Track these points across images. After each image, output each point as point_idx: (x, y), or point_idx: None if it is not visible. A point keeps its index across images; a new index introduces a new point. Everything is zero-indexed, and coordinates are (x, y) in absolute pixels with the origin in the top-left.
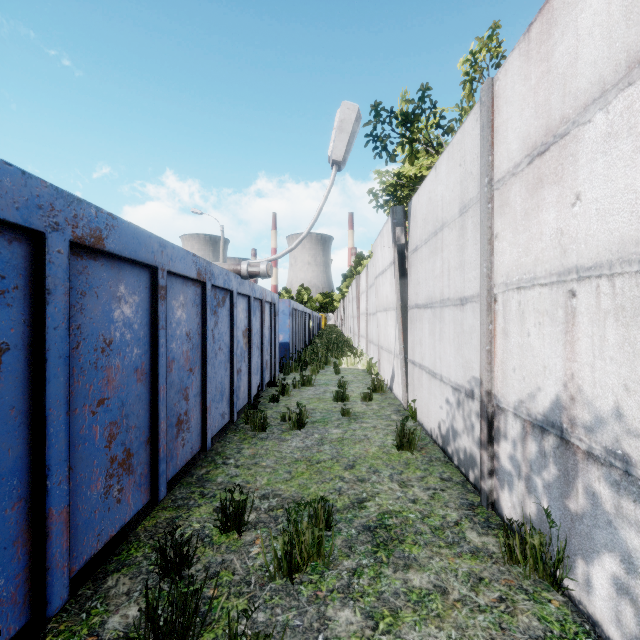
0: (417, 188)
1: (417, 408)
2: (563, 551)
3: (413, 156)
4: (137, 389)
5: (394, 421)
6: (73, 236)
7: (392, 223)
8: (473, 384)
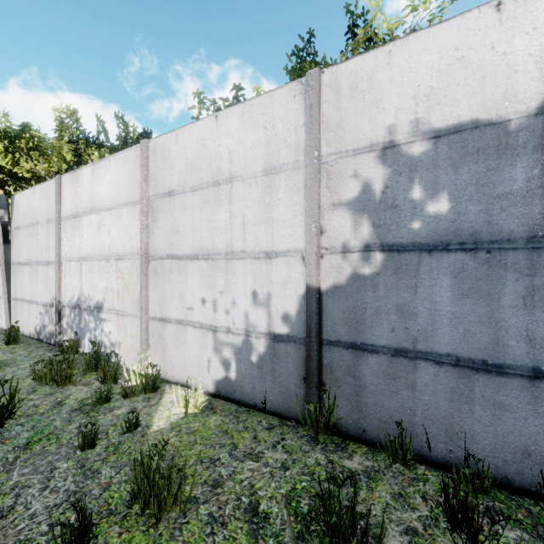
0: (19, 184)
1: (20, 326)
2: (79, 341)
3: (15, 162)
4: None
5: (0, 337)
6: None
7: None
8: (53, 300)
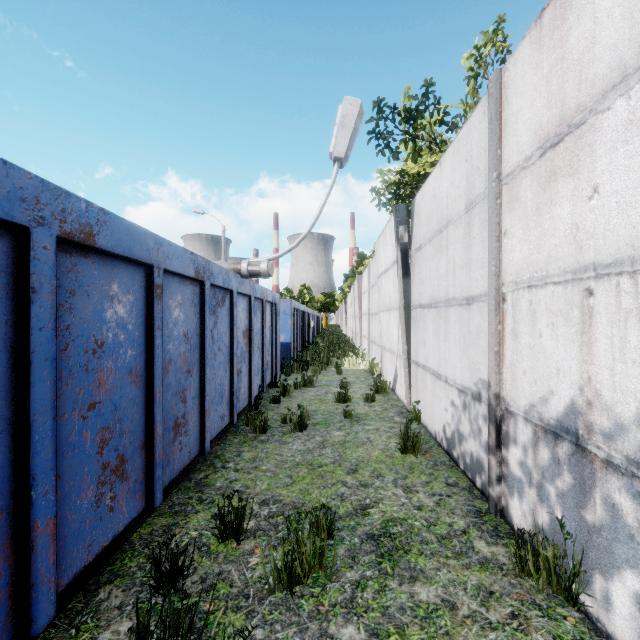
0: (420, 186)
1: (421, 410)
2: (579, 565)
3: (416, 153)
4: (131, 392)
5: (397, 423)
6: (61, 231)
7: (395, 221)
8: (480, 386)
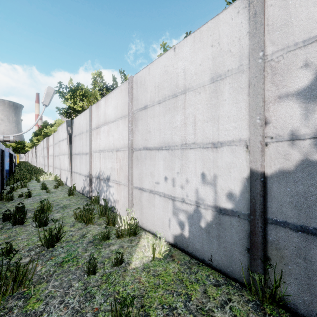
0: (76, 113)
1: (75, 186)
2: (99, 197)
3: (75, 103)
4: None
5: (67, 191)
6: None
7: (67, 125)
8: (88, 173)
